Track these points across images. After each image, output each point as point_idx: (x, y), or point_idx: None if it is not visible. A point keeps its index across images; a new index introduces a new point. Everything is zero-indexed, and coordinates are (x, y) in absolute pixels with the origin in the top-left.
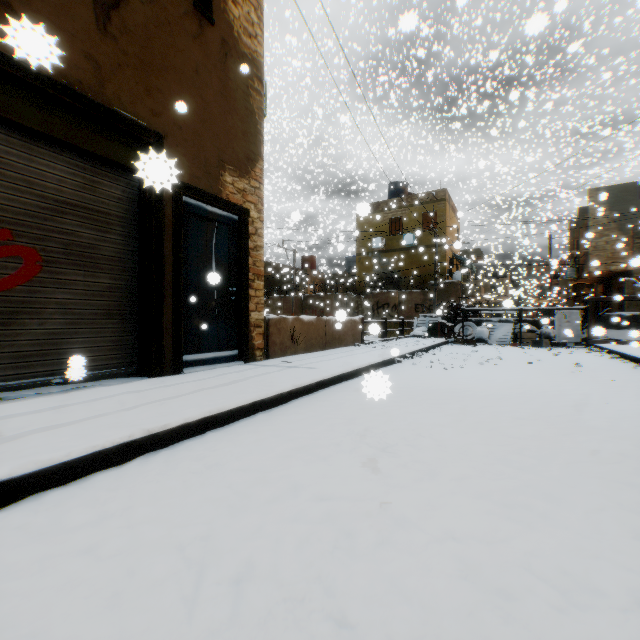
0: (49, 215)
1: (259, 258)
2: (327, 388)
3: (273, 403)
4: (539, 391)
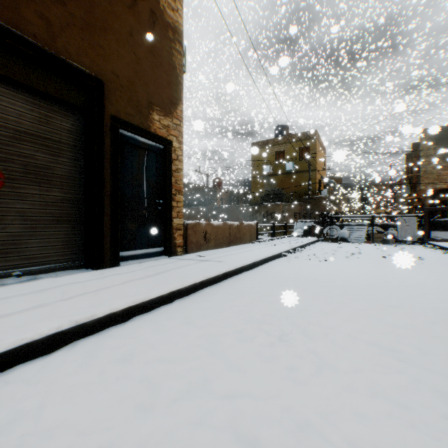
0: (10, 142)
1: (180, 178)
2: (231, 278)
3: (188, 292)
4: (398, 281)
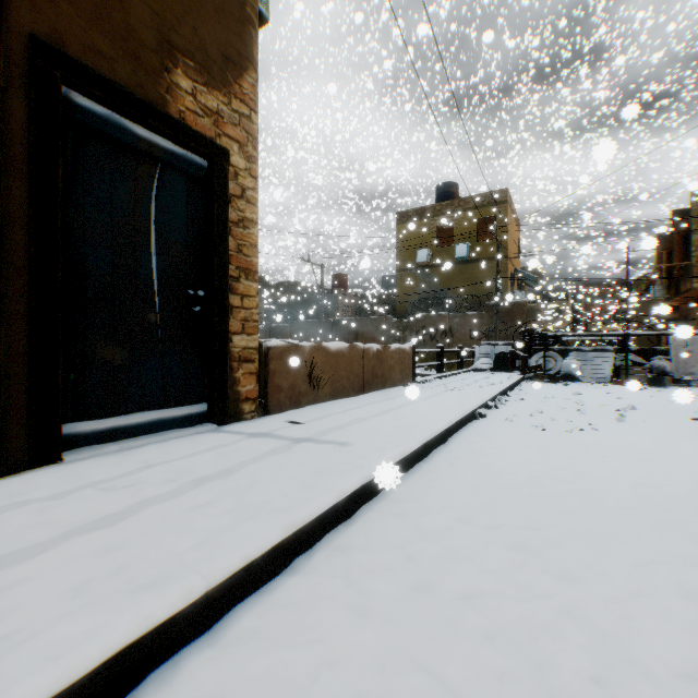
0: None
1: (249, 241)
2: (373, 501)
3: (215, 608)
4: None
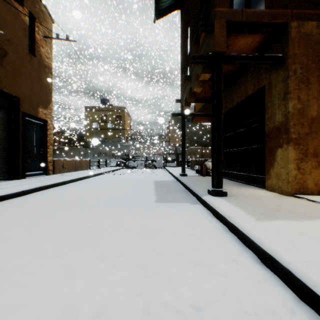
0: None
1: (51, 138)
2: (81, 180)
3: (68, 182)
4: (137, 177)
